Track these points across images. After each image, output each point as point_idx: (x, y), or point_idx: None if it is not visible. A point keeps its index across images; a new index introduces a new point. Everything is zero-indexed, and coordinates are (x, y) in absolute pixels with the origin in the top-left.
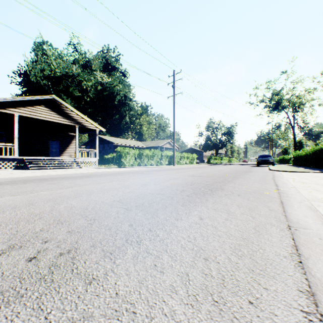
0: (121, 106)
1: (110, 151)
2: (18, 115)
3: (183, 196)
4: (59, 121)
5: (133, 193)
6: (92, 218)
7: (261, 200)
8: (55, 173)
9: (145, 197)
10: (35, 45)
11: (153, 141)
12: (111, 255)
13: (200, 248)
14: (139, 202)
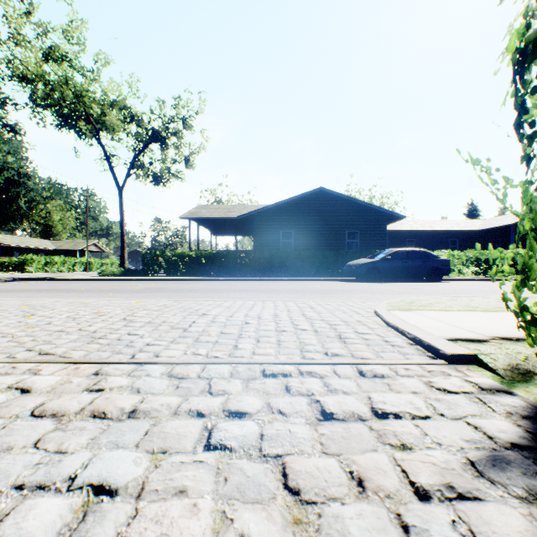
0: (11, 185)
1: None
2: None
3: None
4: None
5: None
6: None
7: None
8: None
9: None
10: None
11: (70, 241)
12: None
13: None
14: None
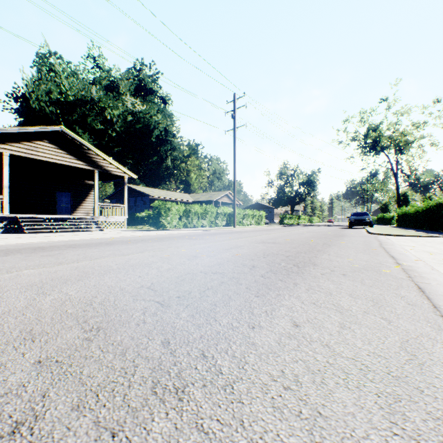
0: (160, 145)
1: (144, 206)
2: (10, 155)
3: (255, 277)
4: (70, 164)
5: (174, 271)
6: (95, 326)
7: (384, 284)
8: (61, 239)
9: (194, 279)
10: (37, 57)
11: (205, 193)
12: (113, 440)
13: (315, 411)
14: (183, 289)
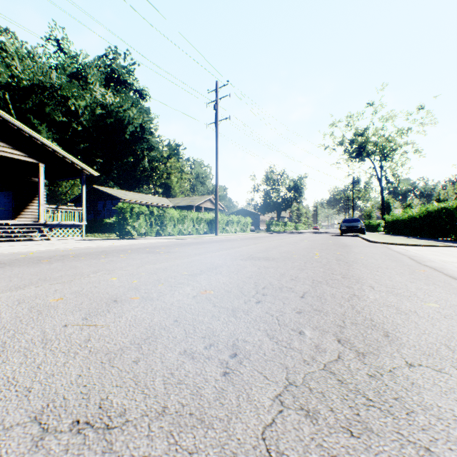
0: (136, 143)
1: (115, 211)
2: None
3: None
4: (1, 153)
5: None
6: None
7: None
8: None
9: None
10: None
11: (186, 198)
12: None
13: None
14: None
